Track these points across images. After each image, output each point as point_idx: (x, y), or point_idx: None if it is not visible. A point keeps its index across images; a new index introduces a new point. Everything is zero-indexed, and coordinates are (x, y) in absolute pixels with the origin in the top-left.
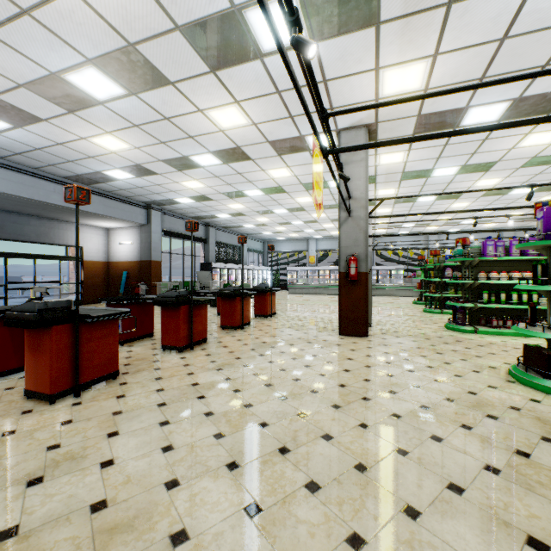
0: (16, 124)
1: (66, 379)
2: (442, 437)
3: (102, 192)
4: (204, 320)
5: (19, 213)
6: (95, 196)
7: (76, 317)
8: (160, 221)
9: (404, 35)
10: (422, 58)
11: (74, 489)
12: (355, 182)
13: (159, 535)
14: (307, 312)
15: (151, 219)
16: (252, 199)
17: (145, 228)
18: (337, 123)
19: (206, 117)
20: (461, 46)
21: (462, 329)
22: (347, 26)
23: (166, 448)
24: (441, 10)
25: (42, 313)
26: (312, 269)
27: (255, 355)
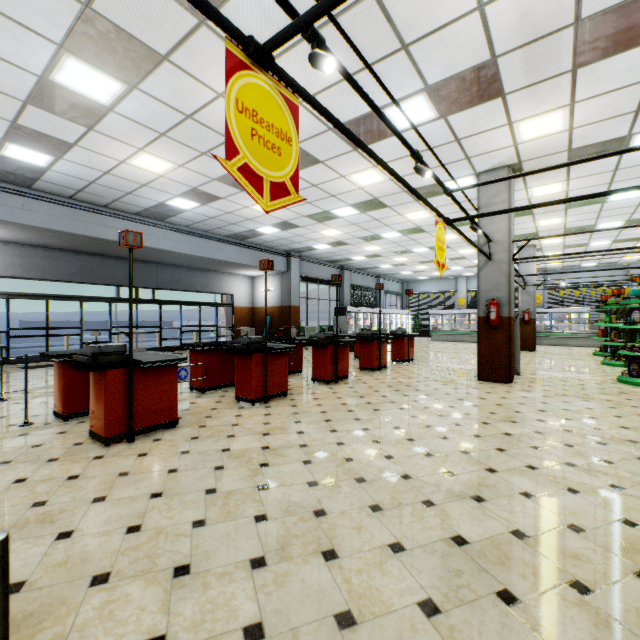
0: (203, 203)
1: (260, 390)
2: (541, 448)
3: (252, 245)
4: (346, 359)
5: (190, 267)
6: (246, 250)
7: (265, 348)
8: (298, 268)
9: (532, 97)
10: (557, 109)
11: (287, 439)
12: (496, 224)
13: (338, 457)
14: (449, 359)
15: (290, 267)
16: (389, 240)
17: (285, 275)
18: (475, 168)
19: (347, 180)
20: (599, 93)
21: (636, 382)
22: (473, 102)
23: (332, 430)
24: (566, 75)
25: (249, 345)
26: (461, 313)
27: (391, 390)
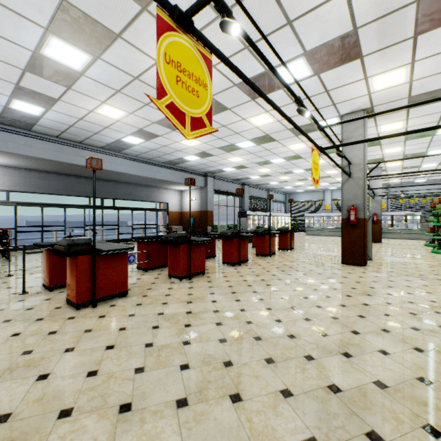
0: (147, 139)
1: (185, 270)
2: (392, 315)
3: (181, 169)
4: (246, 248)
5: (138, 184)
6: (177, 172)
7: (189, 241)
8: (213, 184)
9: (383, 58)
10: (401, 66)
11: (205, 306)
12: (354, 152)
13: (241, 320)
14: (320, 248)
15: (207, 183)
16: (276, 165)
17: (203, 189)
18: (339, 112)
19: (247, 122)
20: (433, 53)
21: None
22: (339, 63)
23: (237, 300)
24: (409, 41)
25: (177, 238)
26: (327, 215)
27: (278, 270)
